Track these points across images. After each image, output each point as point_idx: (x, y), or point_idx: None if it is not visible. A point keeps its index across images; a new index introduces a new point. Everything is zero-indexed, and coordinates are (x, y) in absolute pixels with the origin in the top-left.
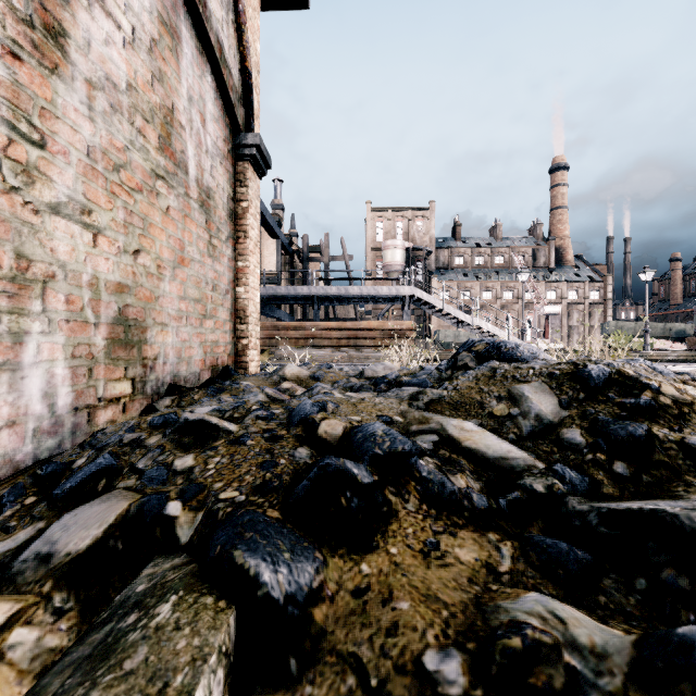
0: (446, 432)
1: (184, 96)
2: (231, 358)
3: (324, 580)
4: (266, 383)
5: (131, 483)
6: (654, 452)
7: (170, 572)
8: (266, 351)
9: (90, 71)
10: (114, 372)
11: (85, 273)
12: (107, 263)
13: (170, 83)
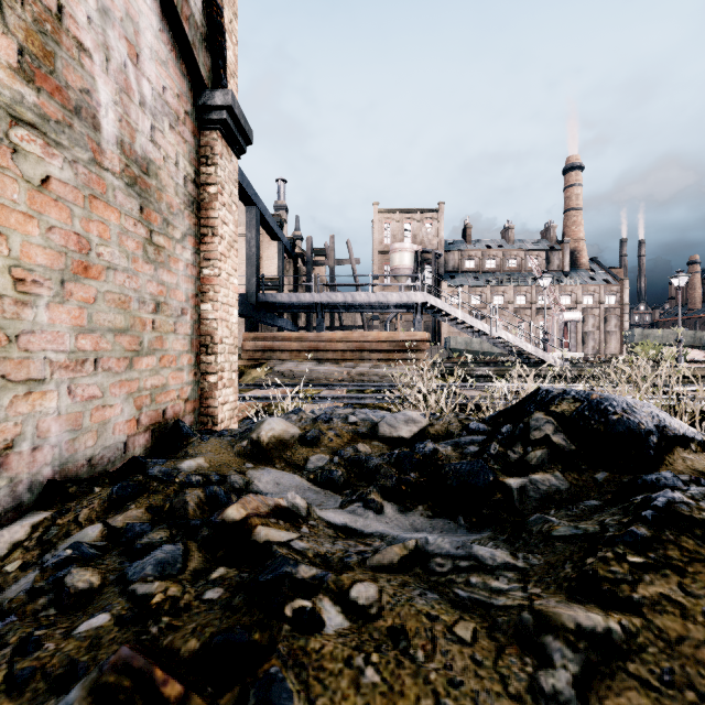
0: None
1: (89, 1)
2: (191, 403)
3: None
4: (230, 455)
5: None
6: None
7: None
8: (264, 365)
9: None
10: None
11: None
12: None
13: None
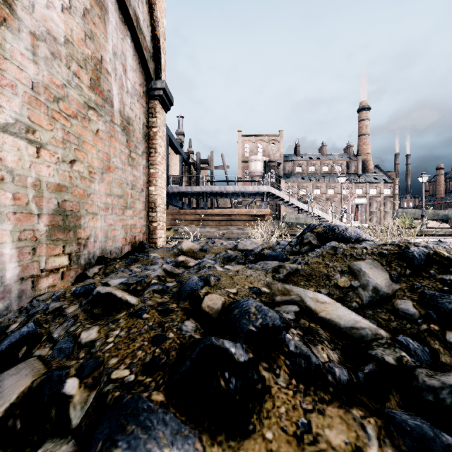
0: (305, 303)
1: (110, 51)
2: (145, 236)
3: None
4: (169, 254)
5: (44, 352)
6: None
7: None
8: (172, 229)
9: (34, 26)
10: (54, 250)
11: (29, 177)
12: (48, 169)
13: (99, 41)
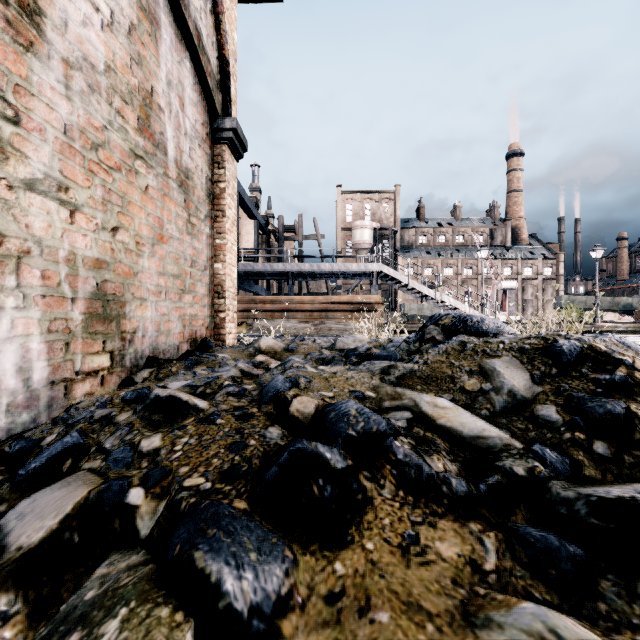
0: (419, 409)
1: (163, 80)
2: (209, 330)
3: (294, 584)
4: (242, 355)
5: (96, 464)
6: (634, 432)
7: (124, 574)
8: (245, 323)
9: (67, 50)
10: (92, 346)
11: (62, 249)
12: (84, 240)
13: (149, 66)
